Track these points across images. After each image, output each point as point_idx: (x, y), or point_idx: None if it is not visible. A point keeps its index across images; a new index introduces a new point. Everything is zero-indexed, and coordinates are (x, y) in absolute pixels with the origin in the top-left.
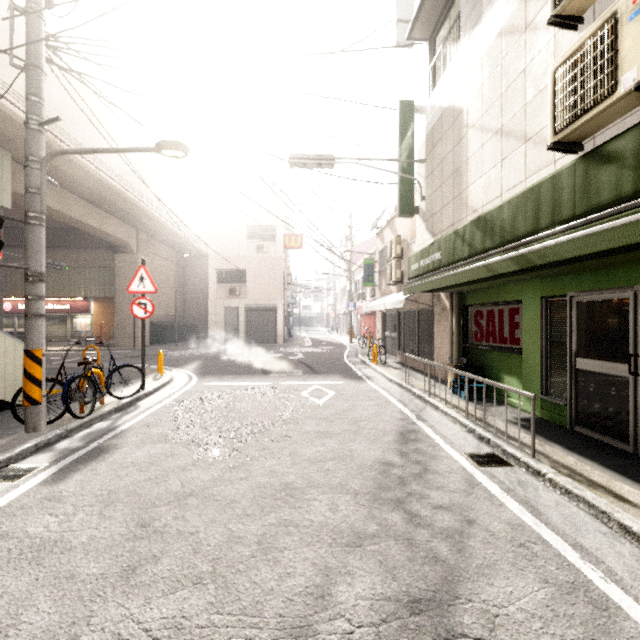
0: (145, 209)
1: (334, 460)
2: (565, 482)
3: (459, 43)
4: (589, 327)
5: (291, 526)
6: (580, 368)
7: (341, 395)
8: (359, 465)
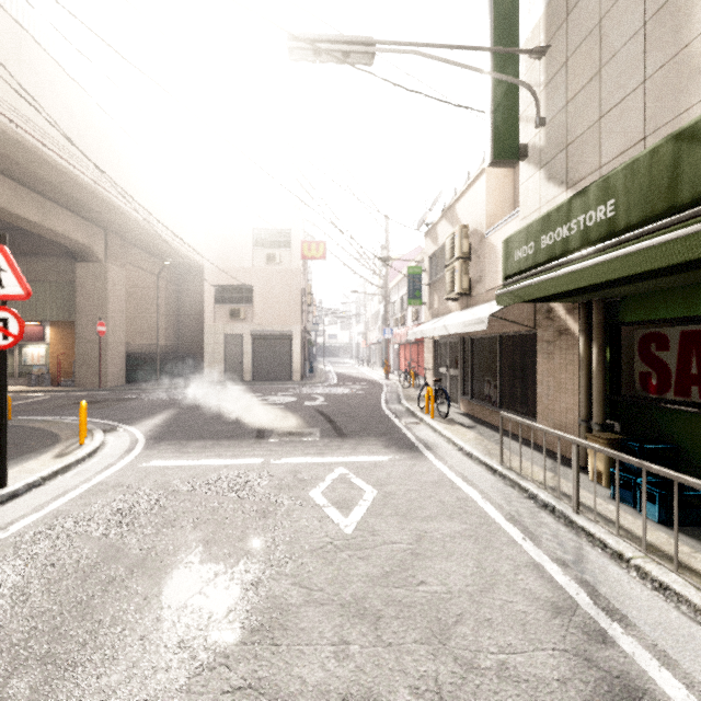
0: (106, 197)
1: None
2: None
3: None
4: None
5: None
6: None
7: (388, 497)
8: None
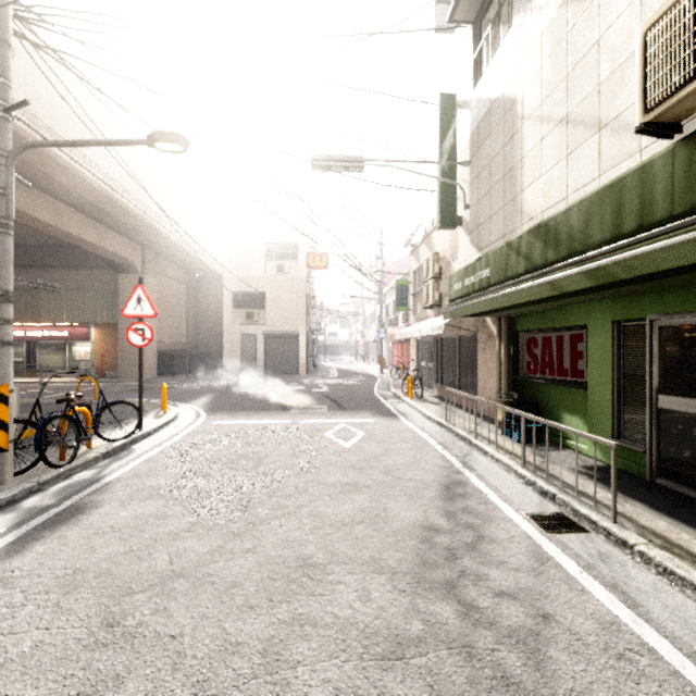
0: (151, 223)
1: (364, 523)
2: (662, 558)
3: (512, 21)
4: (676, 357)
5: (308, 625)
6: (664, 407)
7: (372, 436)
8: (396, 530)
